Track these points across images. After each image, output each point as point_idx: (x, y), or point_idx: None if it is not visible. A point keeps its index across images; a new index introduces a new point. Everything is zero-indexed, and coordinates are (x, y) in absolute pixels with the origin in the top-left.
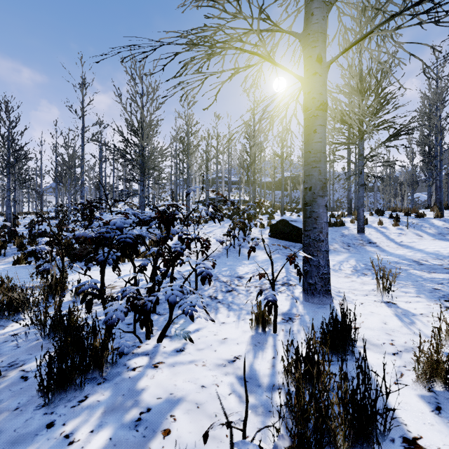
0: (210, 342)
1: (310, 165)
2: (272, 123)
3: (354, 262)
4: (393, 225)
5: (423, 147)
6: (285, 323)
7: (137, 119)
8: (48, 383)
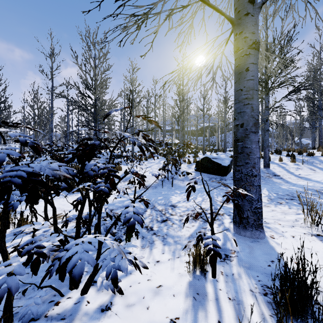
0: (143, 293)
1: (242, 103)
2: (201, 73)
3: (266, 191)
4: (291, 161)
5: (309, 103)
6: (223, 262)
7: (90, 77)
8: None
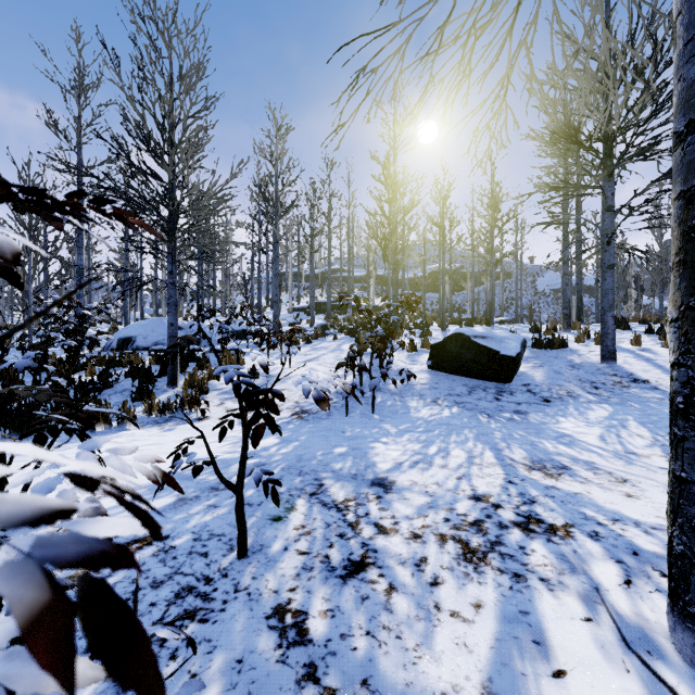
0: None
1: None
2: (469, 61)
3: (642, 427)
4: (664, 346)
5: None
6: None
7: (156, 121)
8: None
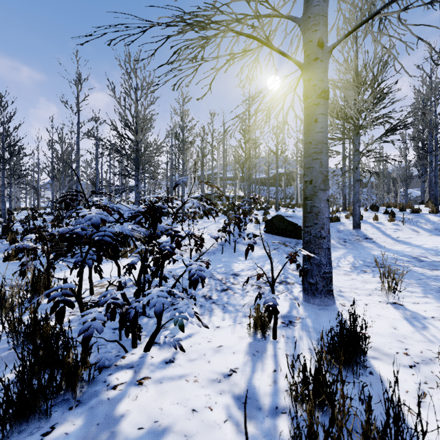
0: (204, 351)
1: (311, 157)
2: (269, 115)
3: (352, 258)
4: (389, 221)
5: (417, 143)
6: (286, 327)
7: (131, 113)
8: (3, 414)
